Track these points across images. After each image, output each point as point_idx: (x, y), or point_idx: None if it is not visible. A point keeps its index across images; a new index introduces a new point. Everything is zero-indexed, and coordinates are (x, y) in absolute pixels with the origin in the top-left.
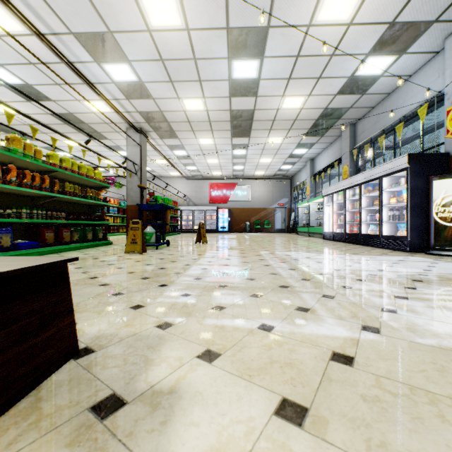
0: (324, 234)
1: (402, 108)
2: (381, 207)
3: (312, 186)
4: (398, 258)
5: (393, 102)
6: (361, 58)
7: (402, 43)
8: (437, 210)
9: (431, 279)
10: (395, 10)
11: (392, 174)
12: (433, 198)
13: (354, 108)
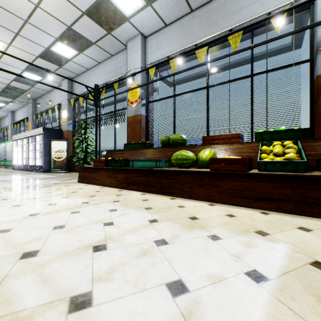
0: (14, 165)
1: (53, 102)
2: (36, 151)
3: (13, 131)
4: (28, 175)
5: (50, 97)
6: (21, 70)
7: (42, 74)
8: (53, 153)
9: (14, 180)
10: (29, 60)
11: (39, 135)
12: (52, 148)
13: (31, 91)
